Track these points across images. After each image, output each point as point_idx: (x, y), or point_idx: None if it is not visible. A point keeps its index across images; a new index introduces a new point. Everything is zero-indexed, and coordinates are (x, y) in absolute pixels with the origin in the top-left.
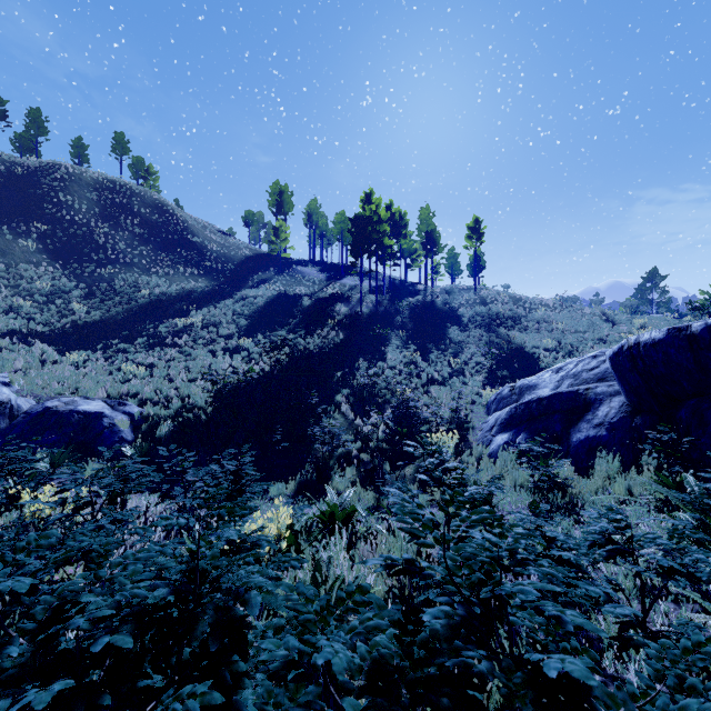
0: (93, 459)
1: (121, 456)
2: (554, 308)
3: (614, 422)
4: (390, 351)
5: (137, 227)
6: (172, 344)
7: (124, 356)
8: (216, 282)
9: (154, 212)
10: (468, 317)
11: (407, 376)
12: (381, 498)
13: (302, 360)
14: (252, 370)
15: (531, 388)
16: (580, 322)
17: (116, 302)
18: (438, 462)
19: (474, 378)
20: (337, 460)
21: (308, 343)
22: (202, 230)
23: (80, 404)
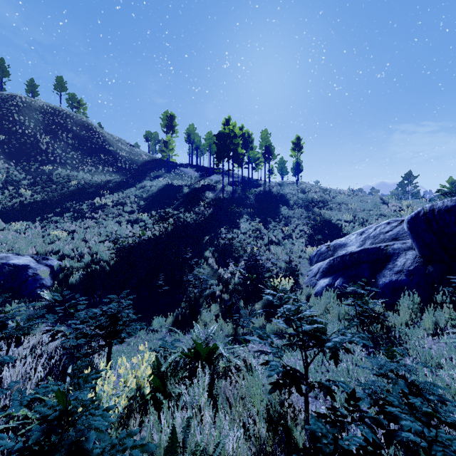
0: (16, 301)
1: (41, 297)
2: (349, 195)
3: (411, 270)
4: (242, 222)
5: (70, 139)
6: (91, 217)
7: (55, 225)
8: (124, 177)
9: (83, 129)
10: (293, 200)
11: (254, 238)
12: (238, 328)
13: (182, 228)
14: (143, 233)
15: (342, 246)
16: (366, 204)
17: (53, 189)
18: (295, 309)
19: (299, 240)
20: (205, 299)
21: (186, 217)
22: (116, 142)
23: (11, 259)
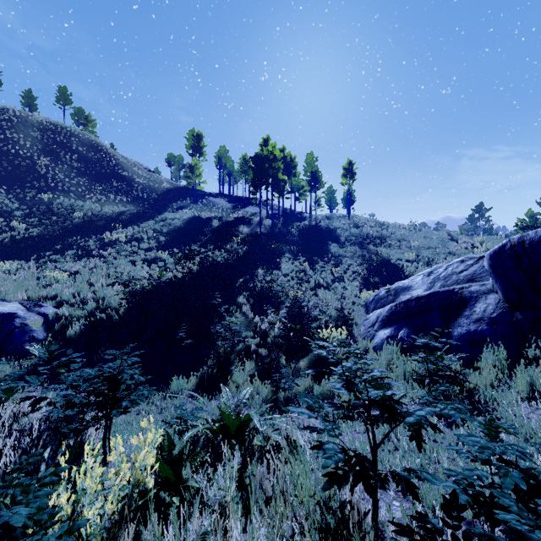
0: None
1: (30, 354)
2: (410, 231)
3: (494, 317)
4: (283, 262)
5: (75, 161)
6: (98, 256)
7: (54, 265)
8: (141, 208)
9: (91, 151)
10: (344, 237)
11: (298, 281)
12: (278, 391)
13: (210, 269)
14: (161, 274)
15: (406, 289)
16: (431, 241)
17: (53, 222)
18: (357, 368)
19: (352, 283)
20: (237, 355)
21: (216, 256)
22: (131, 167)
23: None
